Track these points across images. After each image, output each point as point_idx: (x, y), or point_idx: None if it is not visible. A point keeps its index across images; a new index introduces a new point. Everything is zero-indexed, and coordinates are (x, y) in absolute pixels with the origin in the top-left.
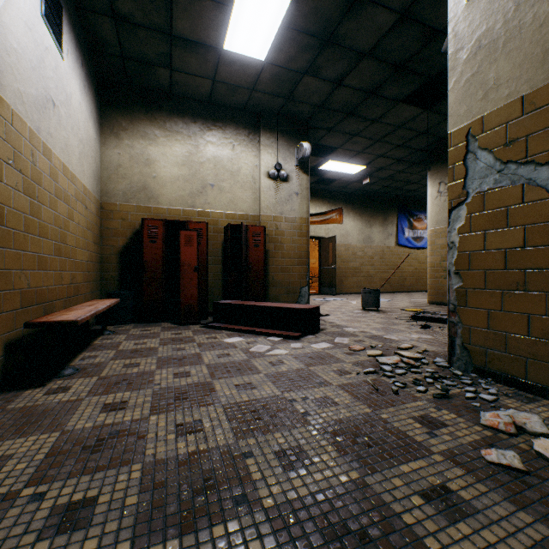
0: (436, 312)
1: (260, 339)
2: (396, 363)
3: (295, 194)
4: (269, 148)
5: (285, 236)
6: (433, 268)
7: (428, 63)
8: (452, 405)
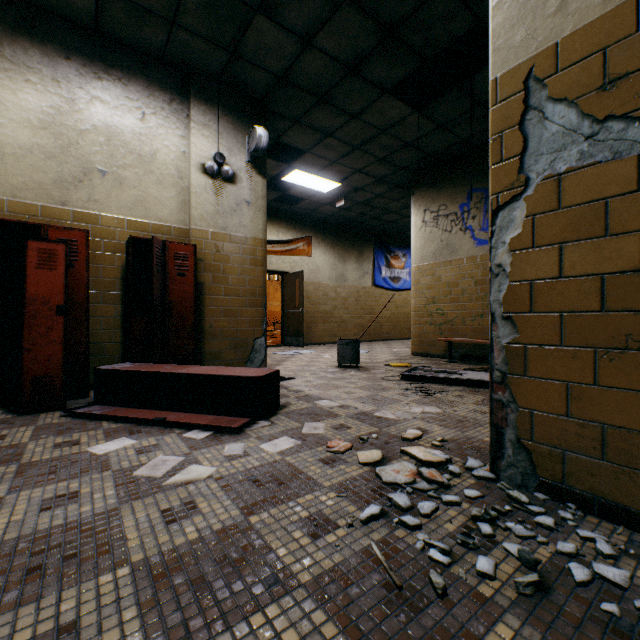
0: (429, 368)
1: (169, 438)
2: (413, 481)
3: (246, 203)
4: (205, 129)
5: (230, 263)
6: (418, 312)
7: (426, 35)
8: (569, 620)
